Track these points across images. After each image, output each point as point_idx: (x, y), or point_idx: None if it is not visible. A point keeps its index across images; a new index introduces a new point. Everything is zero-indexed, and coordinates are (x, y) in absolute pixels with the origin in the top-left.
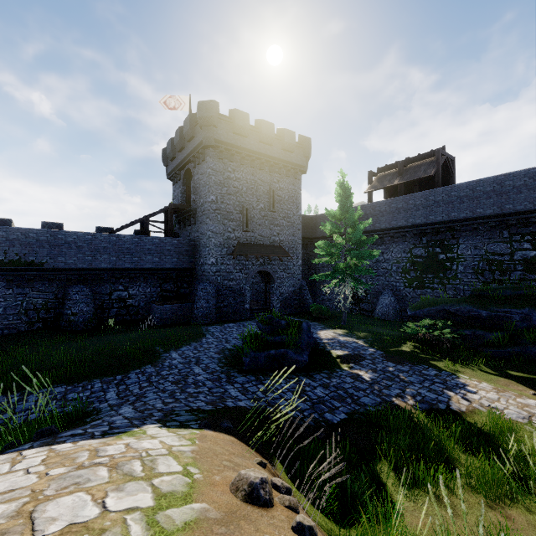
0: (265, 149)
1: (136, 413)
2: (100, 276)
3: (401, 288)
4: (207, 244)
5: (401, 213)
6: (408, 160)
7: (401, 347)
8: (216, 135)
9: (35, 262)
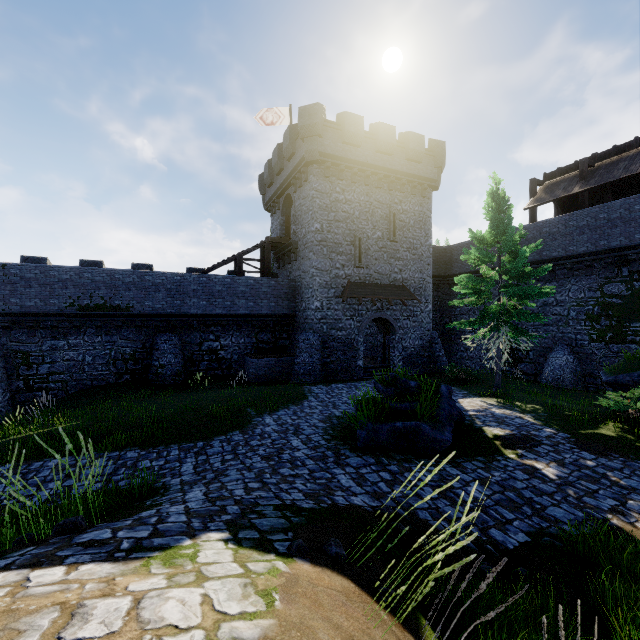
0: (383, 161)
1: (204, 503)
2: (190, 323)
3: (584, 343)
4: (310, 285)
5: (585, 233)
6: (595, 157)
7: (598, 430)
8: (321, 147)
9: (123, 307)
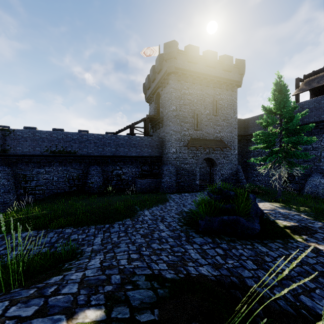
0: (210, 71)
1: (97, 271)
2: (106, 160)
3: None
4: (170, 139)
5: None
6: None
7: None
8: (176, 64)
9: (72, 151)
